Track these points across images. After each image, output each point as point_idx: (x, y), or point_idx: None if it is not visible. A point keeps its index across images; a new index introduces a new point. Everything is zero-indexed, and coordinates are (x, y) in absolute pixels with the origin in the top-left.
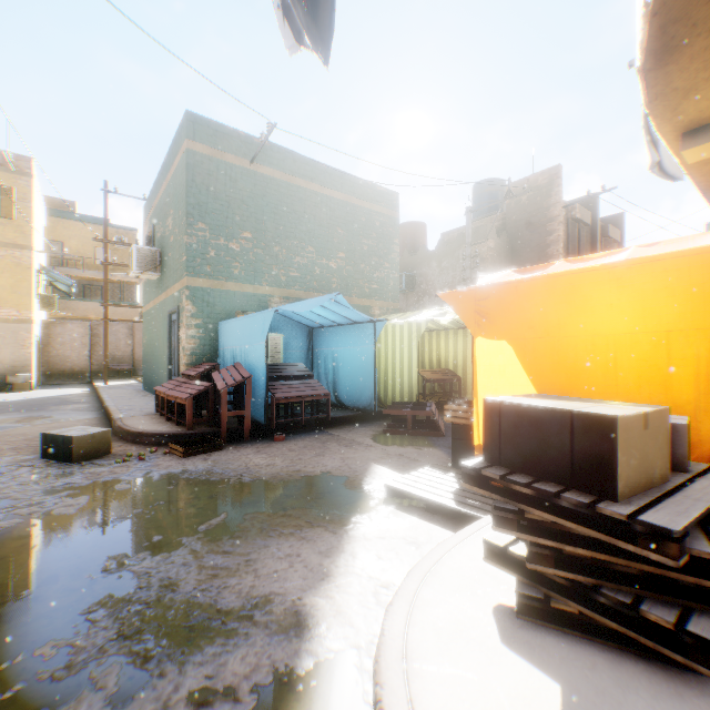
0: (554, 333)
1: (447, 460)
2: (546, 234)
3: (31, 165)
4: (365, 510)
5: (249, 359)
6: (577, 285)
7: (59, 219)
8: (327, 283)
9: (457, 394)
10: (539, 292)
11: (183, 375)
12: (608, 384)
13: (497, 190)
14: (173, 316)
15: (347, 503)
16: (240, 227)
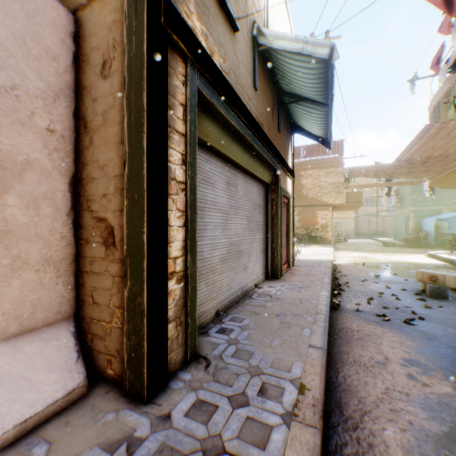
0: None
1: None
2: None
3: None
4: None
5: (429, 229)
6: None
7: None
8: None
9: None
10: None
11: (409, 233)
12: None
13: None
14: (405, 217)
15: None
16: None
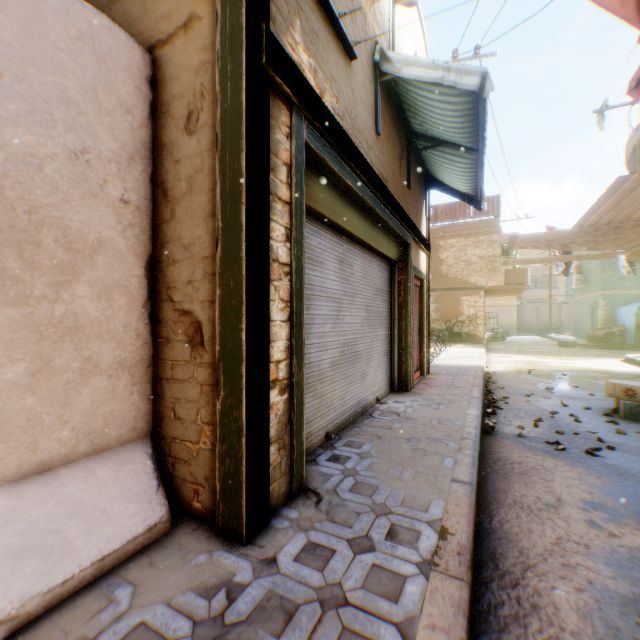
0: None
1: None
2: None
3: None
4: None
5: (627, 323)
6: None
7: None
8: None
9: None
10: None
11: (597, 328)
12: None
13: None
14: (592, 305)
15: None
16: None
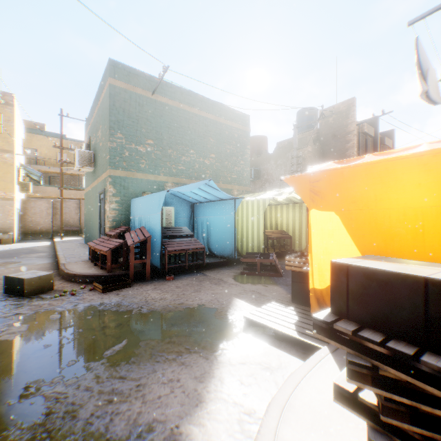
0: (372, 206)
1: (286, 295)
2: (345, 142)
3: (13, 99)
4: (230, 338)
5: (150, 224)
6: (391, 170)
7: (34, 134)
8: (203, 174)
9: (289, 247)
10: (360, 175)
11: (107, 234)
12: (416, 245)
13: (313, 114)
14: (101, 195)
15: (216, 331)
16: (145, 137)
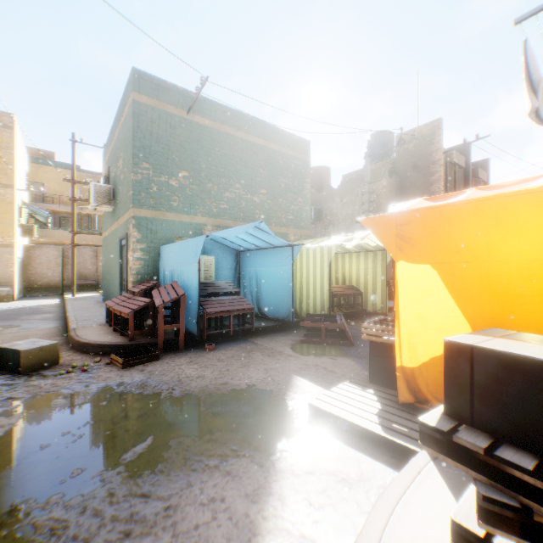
0: (483, 257)
1: (361, 372)
2: (429, 175)
3: (13, 120)
4: (290, 433)
5: (184, 279)
6: (510, 208)
7: (40, 165)
8: (252, 214)
9: (359, 306)
10: (466, 216)
11: (129, 291)
12: None
13: (387, 140)
14: (123, 241)
15: (272, 423)
16: (178, 167)
